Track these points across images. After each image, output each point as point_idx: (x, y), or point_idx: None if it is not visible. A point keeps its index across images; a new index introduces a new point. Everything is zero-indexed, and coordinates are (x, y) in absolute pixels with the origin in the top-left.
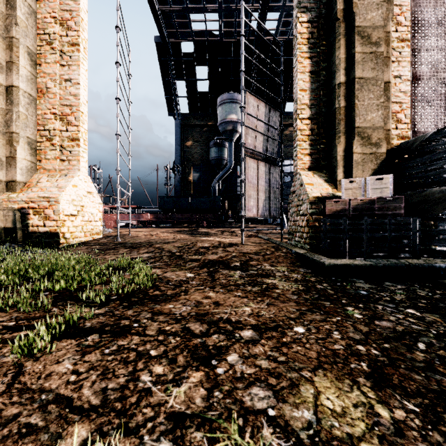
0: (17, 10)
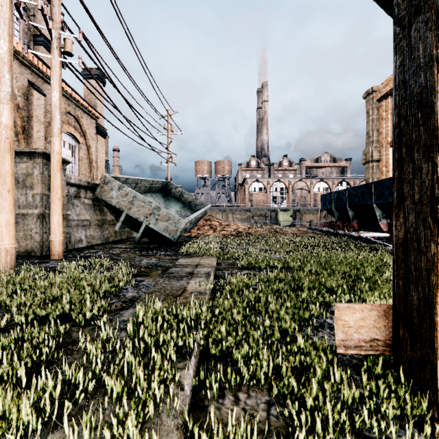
0: (373, 170)
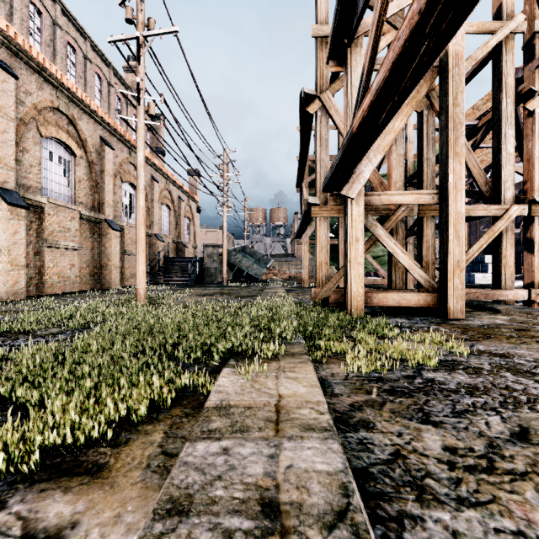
0: None
